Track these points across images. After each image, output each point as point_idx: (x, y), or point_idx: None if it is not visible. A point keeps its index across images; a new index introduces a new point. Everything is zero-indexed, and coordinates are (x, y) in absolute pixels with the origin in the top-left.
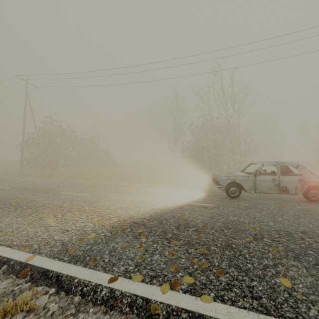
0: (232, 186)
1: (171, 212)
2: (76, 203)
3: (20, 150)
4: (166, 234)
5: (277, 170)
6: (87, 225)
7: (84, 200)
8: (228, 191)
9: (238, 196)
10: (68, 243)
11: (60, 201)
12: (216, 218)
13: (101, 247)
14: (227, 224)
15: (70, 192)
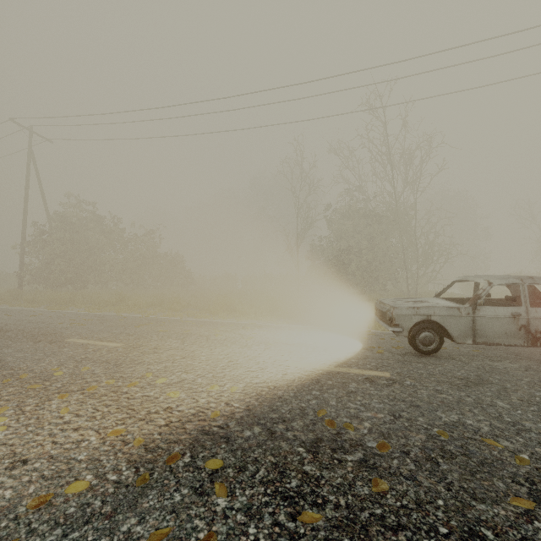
0: (423, 328)
1: (296, 396)
2: (85, 368)
3: (19, 254)
4: (285, 476)
5: (522, 295)
6: (86, 438)
7: (107, 360)
8: (414, 339)
9: (436, 351)
10: (1, 516)
11: (52, 363)
12: (405, 417)
13: (91, 537)
14: (439, 439)
15: (87, 338)
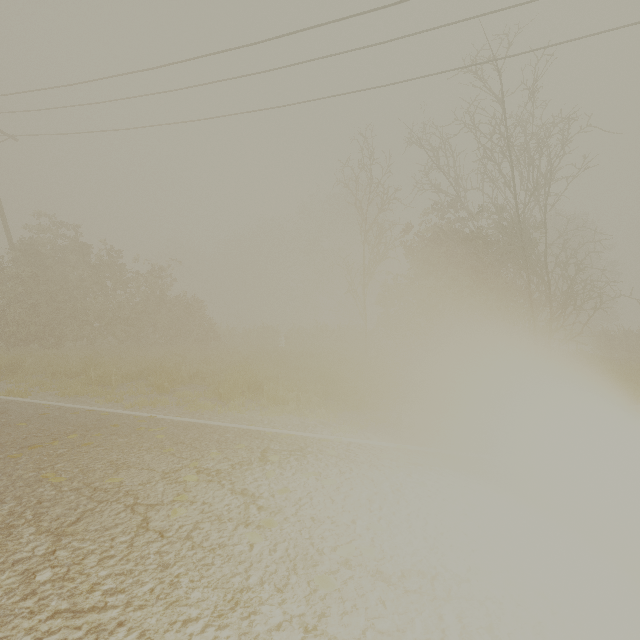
0: None
1: None
2: None
3: None
4: None
5: None
6: None
7: None
8: None
9: None
10: None
11: None
12: None
13: None
14: None
15: None
